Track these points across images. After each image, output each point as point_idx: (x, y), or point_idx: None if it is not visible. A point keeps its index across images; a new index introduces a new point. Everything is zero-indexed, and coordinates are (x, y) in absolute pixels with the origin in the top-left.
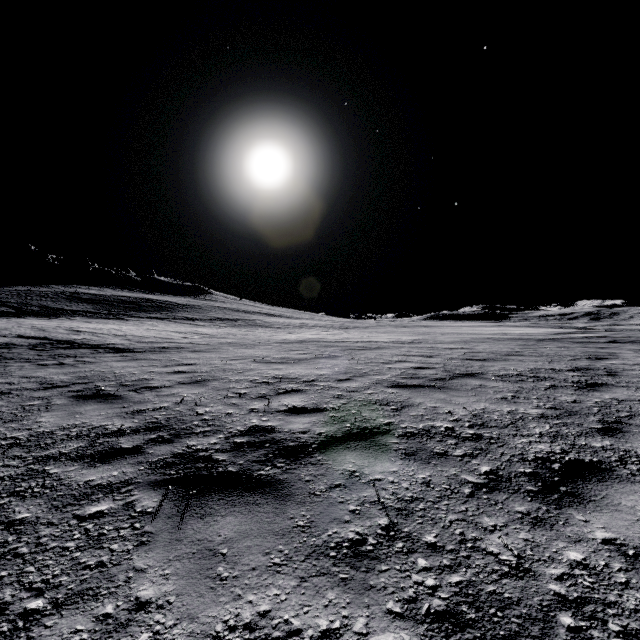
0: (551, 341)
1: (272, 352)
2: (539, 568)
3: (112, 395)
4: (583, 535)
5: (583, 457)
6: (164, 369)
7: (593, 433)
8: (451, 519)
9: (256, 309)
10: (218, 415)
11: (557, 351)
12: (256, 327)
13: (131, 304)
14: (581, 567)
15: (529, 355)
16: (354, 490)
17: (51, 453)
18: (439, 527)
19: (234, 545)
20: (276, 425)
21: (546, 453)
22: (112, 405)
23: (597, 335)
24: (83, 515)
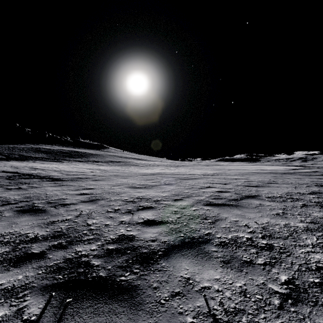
0: (289, 174)
1: (137, 181)
2: None
3: (40, 210)
4: None
5: None
6: (75, 192)
7: None
8: None
9: (131, 156)
10: (100, 226)
11: (296, 180)
12: (130, 166)
13: (66, 154)
14: None
15: (281, 183)
16: (190, 299)
17: None
18: None
19: None
20: (135, 234)
21: None
22: (37, 217)
23: (312, 170)
24: None
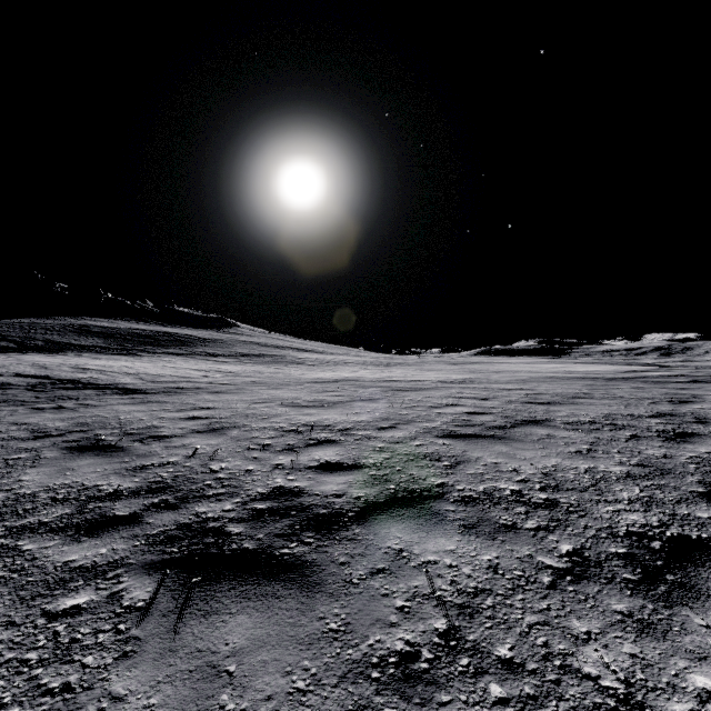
0: (622, 380)
1: (303, 393)
2: (657, 702)
3: (113, 446)
4: (708, 649)
5: (688, 532)
6: (177, 414)
7: (695, 499)
8: (529, 622)
9: (287, 344)
10: (236, 473)
11: (632, 393)
12: (286, 364)
13: (147, 338)
14: None
15: (600, 397)
16: (401, 577)
17: (28, 522)
18: (515, 634)
19: (245, 659)
20: (305, 486)
21: (641, 526)
22: (111, 459)
23: (674, 373)
24: (54, 611)
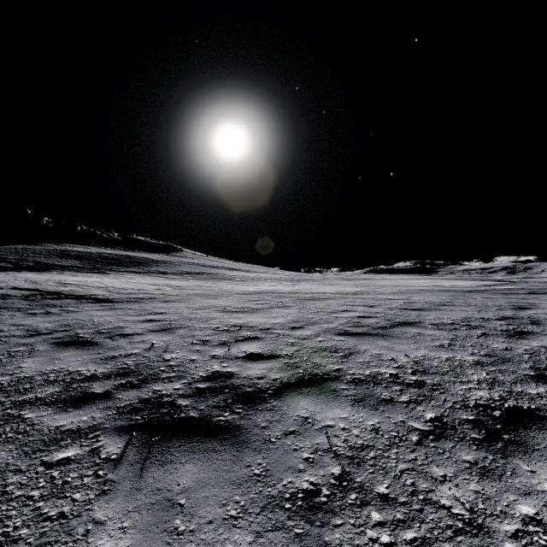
0: (477, 292)
1: (233, 302)
2: (493, 524)
3: (89, 342)
4: (532, 487)
5: (521, 404)
6: (137, 318)
7: (527, 380)
8: (401, 468)
9: (220, 264)
10: (183, 361)
11: (484, 301)
12: (220, 280)
13: (113, 260)
14: (534, 523)
15: (459, 305)
16: (307, 437)
17: (28, 398)
18: (390, 477)
19: (192, 495)
20: (235, 371)
21: (486, 400)
22: (88, 351)
23: (516, 287)
24: (50, 462)
